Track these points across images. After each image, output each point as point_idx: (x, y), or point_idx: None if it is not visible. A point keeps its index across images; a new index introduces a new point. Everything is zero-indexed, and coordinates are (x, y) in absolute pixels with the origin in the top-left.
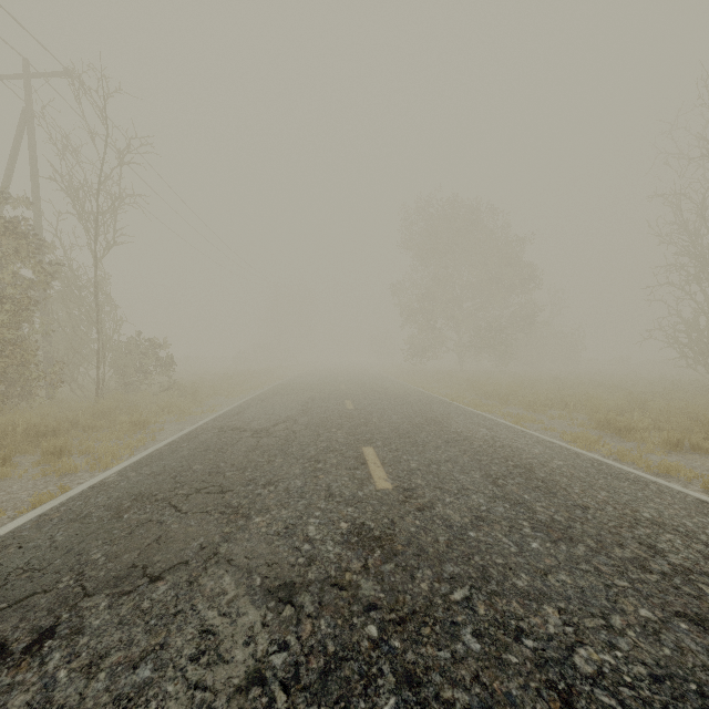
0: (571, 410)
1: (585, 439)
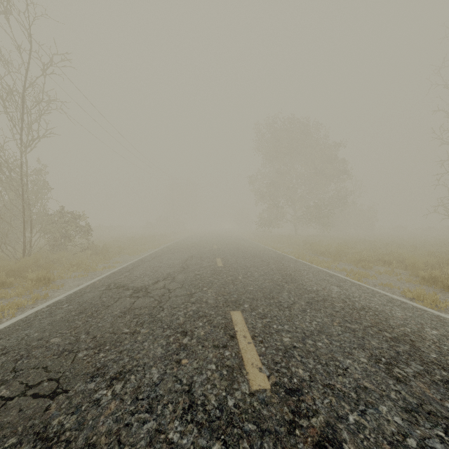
0: (393, 267)
1: (428, 297)
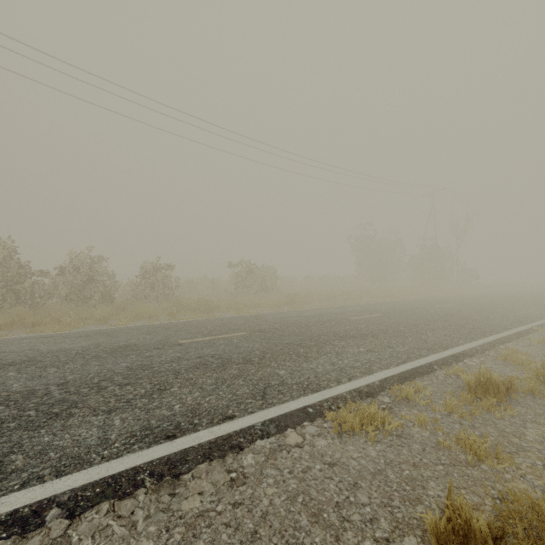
0: None
1: None
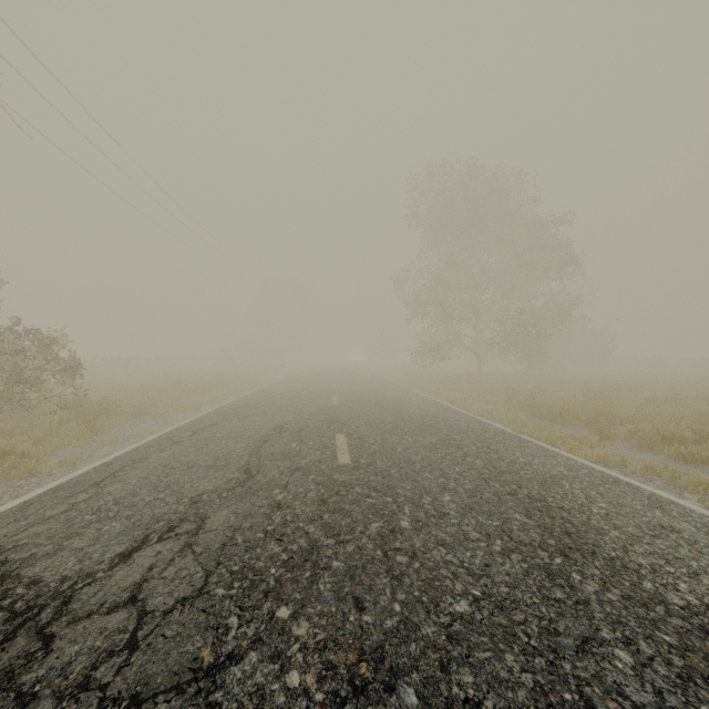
0: None
1: None
